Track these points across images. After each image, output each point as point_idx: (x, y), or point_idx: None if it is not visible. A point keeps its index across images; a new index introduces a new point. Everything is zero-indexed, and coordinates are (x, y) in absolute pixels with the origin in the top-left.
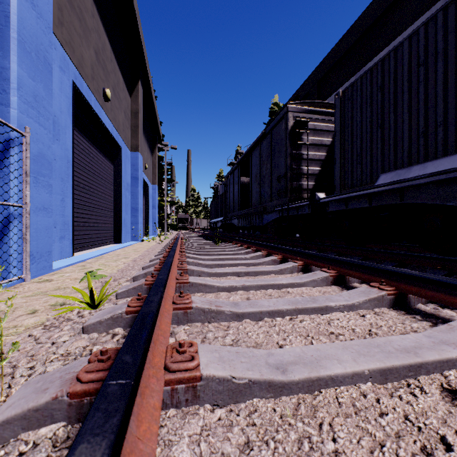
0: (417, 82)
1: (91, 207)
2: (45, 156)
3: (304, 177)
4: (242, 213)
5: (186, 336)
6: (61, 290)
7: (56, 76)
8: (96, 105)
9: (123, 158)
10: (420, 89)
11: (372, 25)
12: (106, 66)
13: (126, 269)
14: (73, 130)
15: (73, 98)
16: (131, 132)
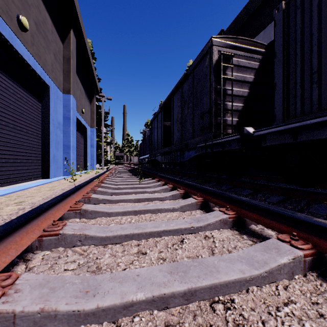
0: None
1: (1, 141)
2: None
3: (229, 112)
4: (165, 150)
5: None
6: None
7: None
8: (3, 27)
9: (53, 97)
10: None
11: None
12: None
13: None
14: None
15: None
16: (63, 76)
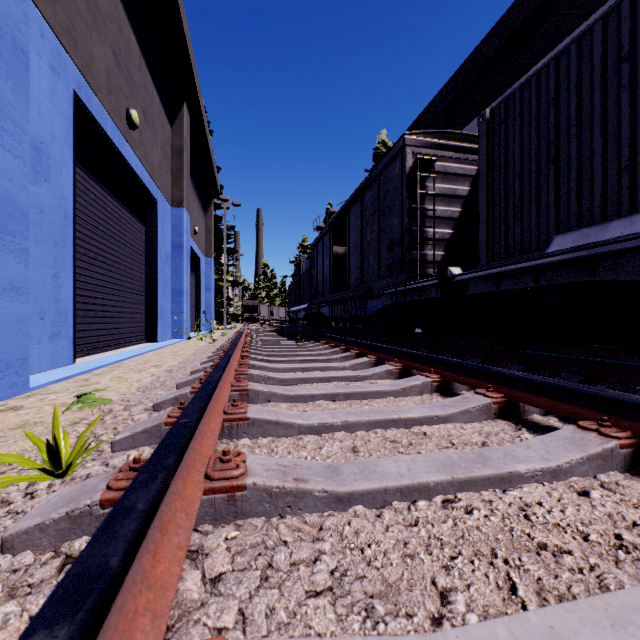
0: (617, 88)
1: (107, 288)
2: (15, 202)
3: (429, 244)
4: (335, 297)
5: (226, 564)
6: (27, 428)
7: (44, 79)
8: (114, 133)
9: (160, 216)
10: (623, 99)
11: (525, 23)
12: (132, 75)
13: (151, 386)
14: (75, 167)
15: (74, 117)
16: (172, 178)
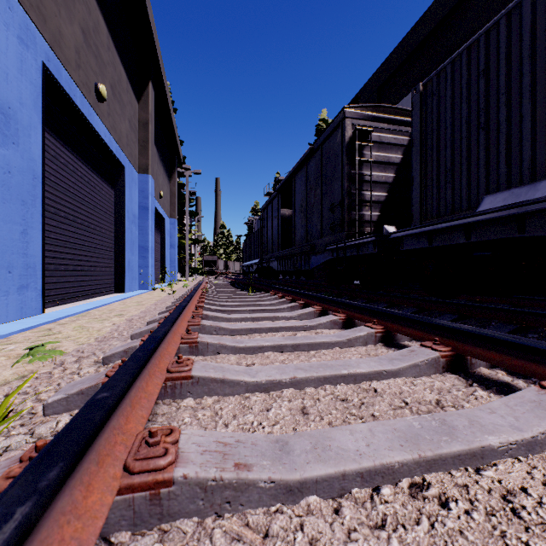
0: (545, 57)
1: (77, 244)
2: None
3: (366, 205)
4: (283, 253)
5: None
6: None
7: (12, 49)
8: (83, 104)
9: (128, 181)
10: None
11: (449, 13)
12: (101, 54)
13: (108, 336)
14: (44, 133)
15: (43, 87)
16: (139, 148)
